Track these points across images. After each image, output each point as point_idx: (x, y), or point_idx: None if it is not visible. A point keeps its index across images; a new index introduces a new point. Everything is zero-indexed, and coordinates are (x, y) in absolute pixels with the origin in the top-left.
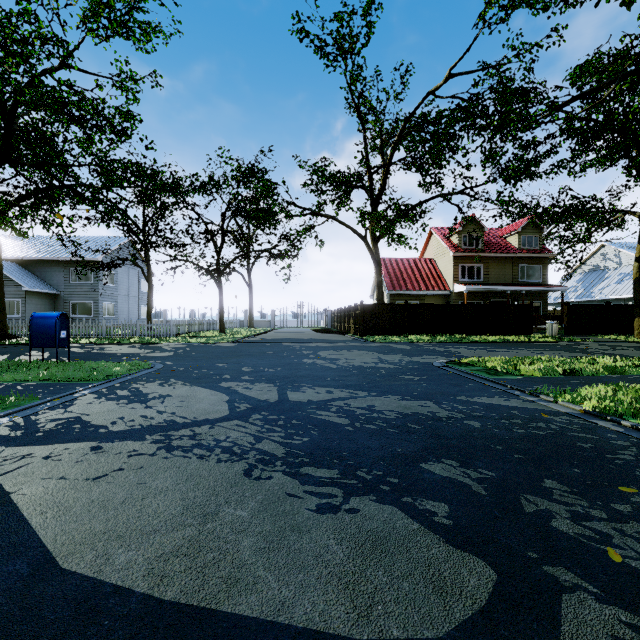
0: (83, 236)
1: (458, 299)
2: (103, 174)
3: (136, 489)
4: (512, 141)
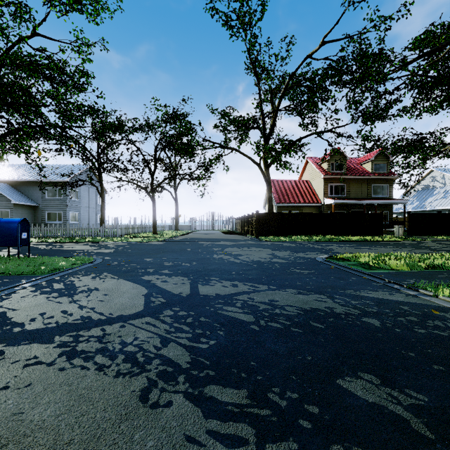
0: (56, 164)
1: (327, 209)
2: (61, 113)
3: (4, 425)
4: (369, 92)
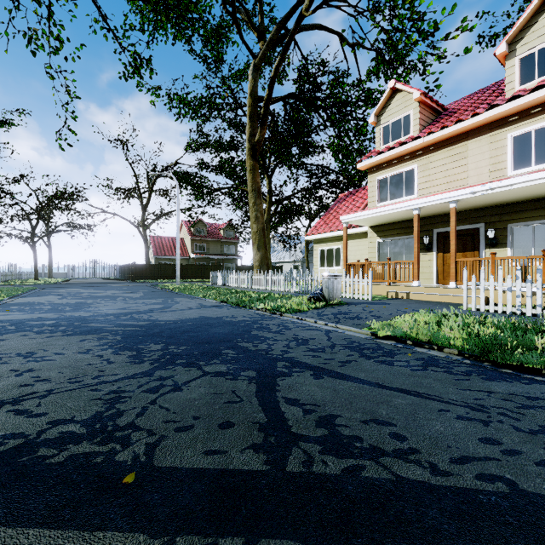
0: None
1: (193, 261)
2: None
3: (81, 292)
4: (207, 194)
